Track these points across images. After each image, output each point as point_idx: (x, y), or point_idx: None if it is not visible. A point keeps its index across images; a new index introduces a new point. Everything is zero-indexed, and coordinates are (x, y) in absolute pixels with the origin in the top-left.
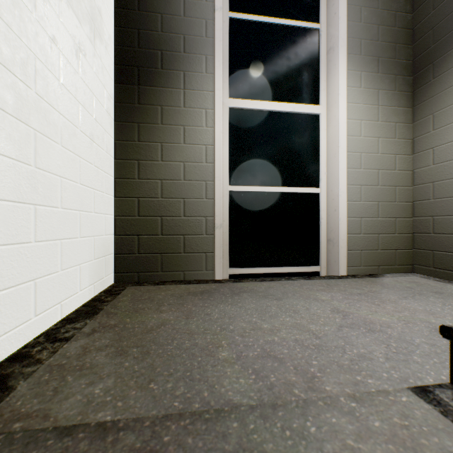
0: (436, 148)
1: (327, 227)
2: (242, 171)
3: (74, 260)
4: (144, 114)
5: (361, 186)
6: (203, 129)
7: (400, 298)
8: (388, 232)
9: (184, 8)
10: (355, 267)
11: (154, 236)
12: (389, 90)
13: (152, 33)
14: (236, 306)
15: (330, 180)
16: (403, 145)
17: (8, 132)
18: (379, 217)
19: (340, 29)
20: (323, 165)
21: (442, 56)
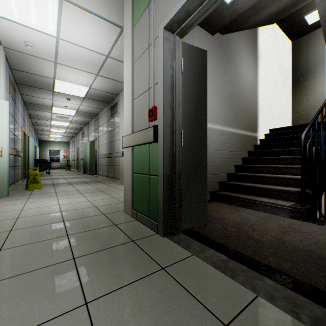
0: None
1: None
2: None
3: (284, 124)
4: (300, 91)
5: None
6: (320, 88)
7: None
8: None
9: (313, 57)
10: None
11: (303, 122)
12: None
13: (302, 69)
14: None
15: None
16: None
17: (278, 105)
18: None
19: None
20: None
21: None
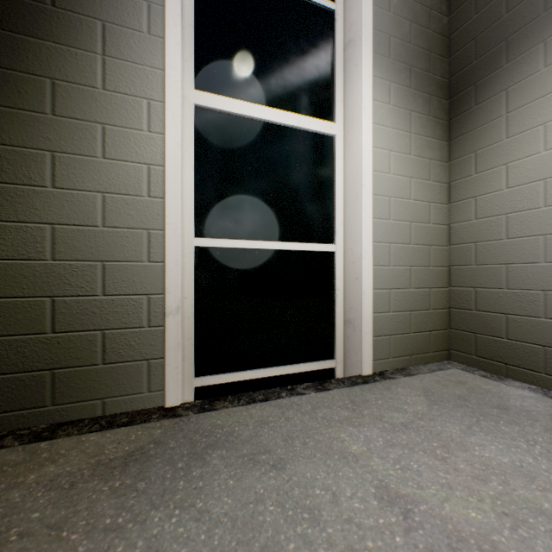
0: (480, 198)
1: (345, 302)
2: (218, 214)
3: None
4: (9, 88)
5: (390, 244)
6: (143, 135)
7: (465, 431)
8: (422, 308)
9: None
10: (383, 360)
11: (36, 337)
12: (423, 114)
13: None
14: (190, 512)
15: (349, 233)
16: (439, 190)
17: None
18: (412, 288)
19: (364, 13)
20: (340, 212)
21: (488, 77)
